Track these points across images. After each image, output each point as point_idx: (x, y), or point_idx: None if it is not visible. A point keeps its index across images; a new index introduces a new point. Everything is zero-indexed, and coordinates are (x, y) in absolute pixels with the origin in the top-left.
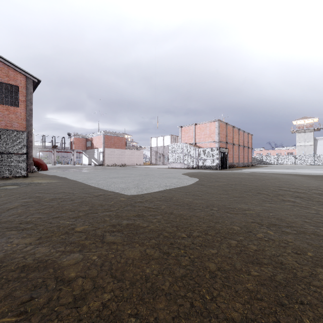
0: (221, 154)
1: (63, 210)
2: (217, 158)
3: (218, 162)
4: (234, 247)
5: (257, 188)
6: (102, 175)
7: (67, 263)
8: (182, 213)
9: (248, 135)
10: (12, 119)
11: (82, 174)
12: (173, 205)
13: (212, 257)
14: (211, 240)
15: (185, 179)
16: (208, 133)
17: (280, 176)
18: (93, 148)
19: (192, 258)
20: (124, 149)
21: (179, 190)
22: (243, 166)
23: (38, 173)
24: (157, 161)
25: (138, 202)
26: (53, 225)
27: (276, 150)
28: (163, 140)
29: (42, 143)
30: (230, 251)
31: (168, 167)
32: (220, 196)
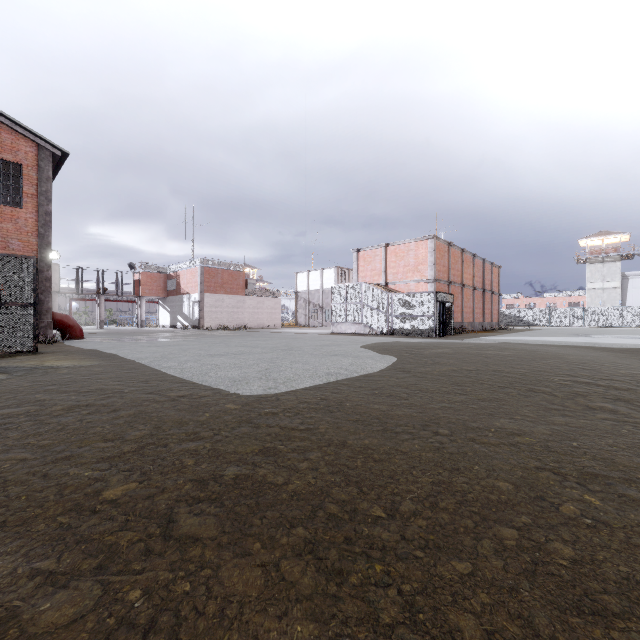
0: (439, 306)
1: (88, 438)
2: (432, 314)
3: (434, 322)
4: (515, 549)
5: (526, 379)
6: (193, 350)
7: (49, 619)
8: (368, 443)
9: (492, 268)
10: (9, 232)
11: (152, 348)
12: (347, 421)
13: (464, 591)
14: (449, 529)
15: (370, 359)
16: (413, 264)
17: (564, 352)
18: (180, 294)
19: (406, 594)
20: (244, 295)
21: (357, 384)
22: (482, 329)
23: (62, 346)
24: (309, 319)
25: (265, 415)
26: (50, 484)
27: (546, 298)
28: (322, 277)
29: (77, 282)
30: (508, 564)
31: (331, 331)
32: (448, 397)
